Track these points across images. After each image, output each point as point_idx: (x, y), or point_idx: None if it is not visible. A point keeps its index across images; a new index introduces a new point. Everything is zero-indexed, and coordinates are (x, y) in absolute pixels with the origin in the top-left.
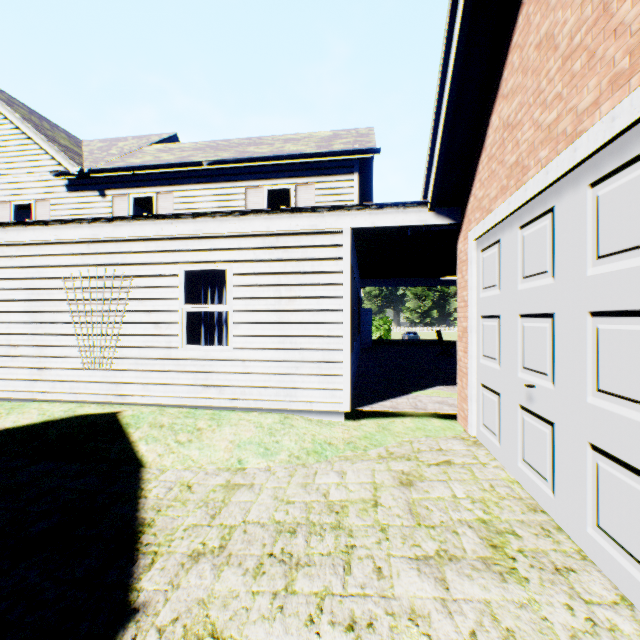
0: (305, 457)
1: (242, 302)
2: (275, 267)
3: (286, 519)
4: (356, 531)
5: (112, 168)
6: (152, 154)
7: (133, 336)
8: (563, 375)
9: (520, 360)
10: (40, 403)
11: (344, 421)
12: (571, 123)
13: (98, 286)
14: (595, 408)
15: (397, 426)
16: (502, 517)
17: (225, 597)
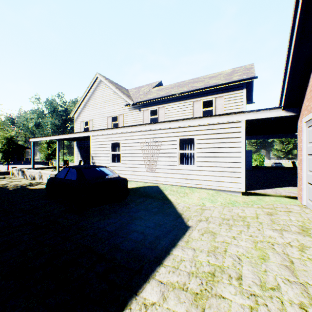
0: (227, 204)
1: (199, 149)
2: (212, 136)
3: (224, 217)
4: (250, 222)
5: (143, 101)
6: (155, 92)
7: (161, 161)
8: None
9: None
10: (133, 182)
11: (241, 195)
12: None
13: (150, 145)
14: None
15: (266, 199)
16: (309, 225)
17: (212, 227)
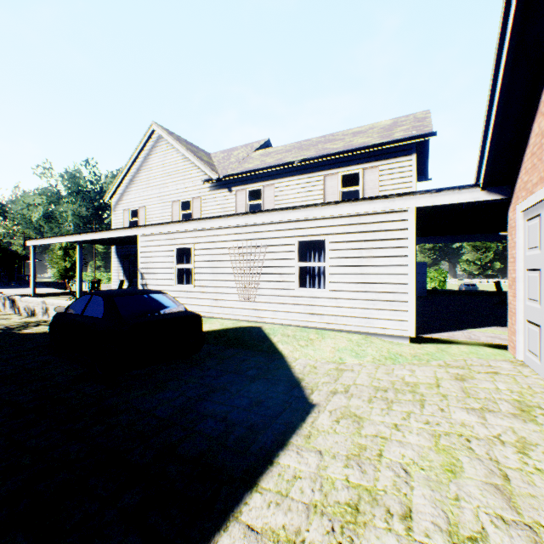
0: (384, 360)
1: (335, 260)
2: (358, 237)
3: (379, 385)
4: (425, 394)
5: (236, 173)
6: (258, 159)
7: (267, 282)
8: None
9: None
10: (216, 319)
11: (409, 343)
12: None
13: (247, 252)
14: None
15: (453, 350)
16: (532, 400)
17: (356, 406)
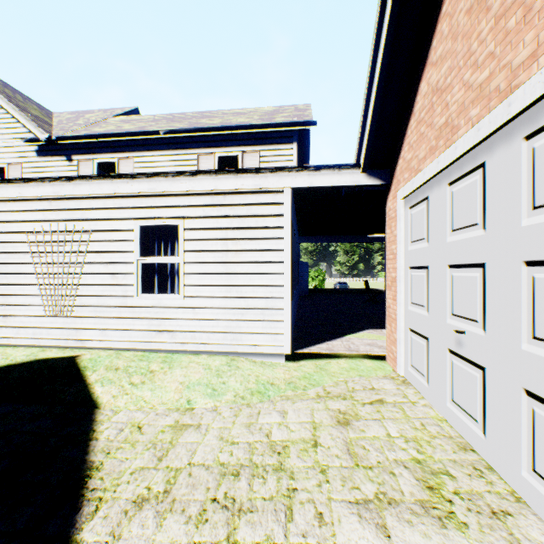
0: (249, 397)
1: (192, 255)
2: (222, 223)
3: (230, 461)
4: (297, 473)
5: (78, 135)
6: (115, 124)
7: (92, 286)
8: (495, 322)
9: (449, 307)
10: (5, 348)
11: (285, 362)
12: (505, 79)
13: (59, 240)
14: (531, 355)
15: (333, 366)
16: (435, 457)
17: None
